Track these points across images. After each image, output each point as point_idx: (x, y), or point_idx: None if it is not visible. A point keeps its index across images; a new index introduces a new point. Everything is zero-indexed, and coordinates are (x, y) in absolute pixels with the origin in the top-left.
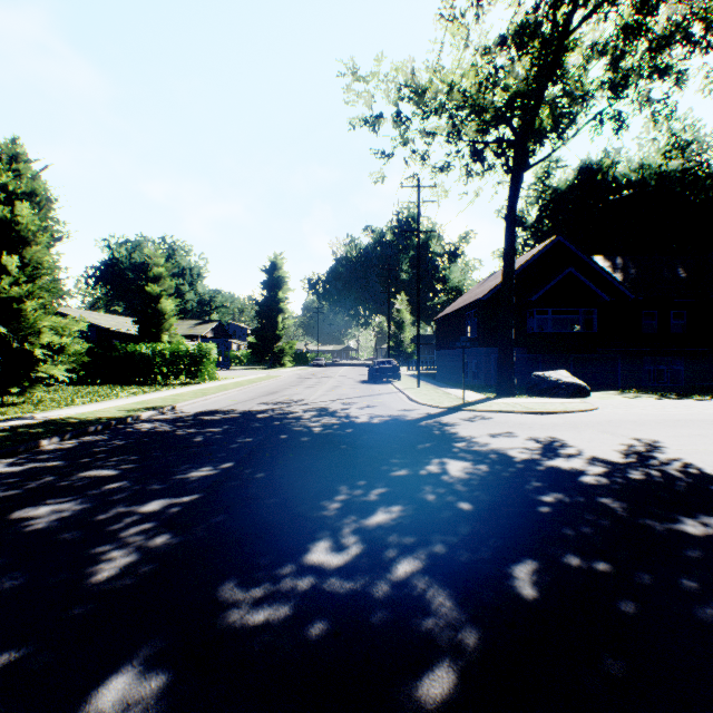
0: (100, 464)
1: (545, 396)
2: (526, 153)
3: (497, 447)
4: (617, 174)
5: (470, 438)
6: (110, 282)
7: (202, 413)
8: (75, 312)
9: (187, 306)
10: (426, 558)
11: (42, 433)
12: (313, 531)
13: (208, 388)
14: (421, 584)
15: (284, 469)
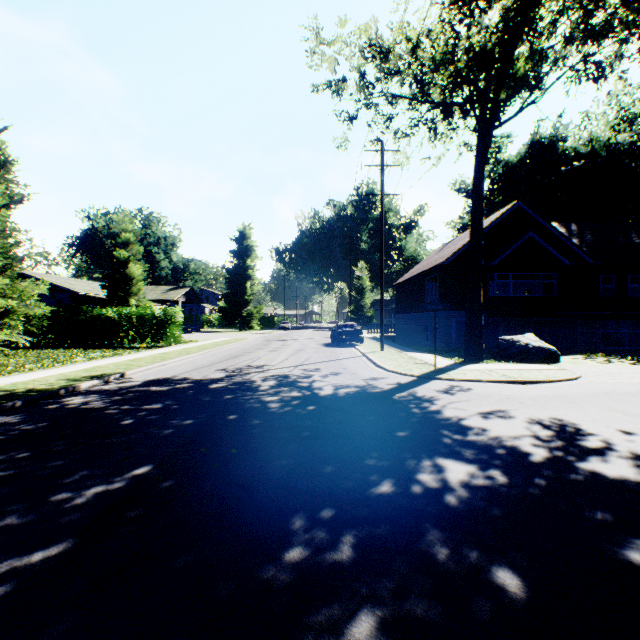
0: None
1: (514, 360)
2: (498, 106)
3: (498, 435)
4: (568, 147)
5: (459, 420)
6: (90, 250)
7: (150, 383)
8: (50, 277)
9: (162, 273)
10: None
11: None
12: None
13: (171, 352)
14: None
15: (218, 480)
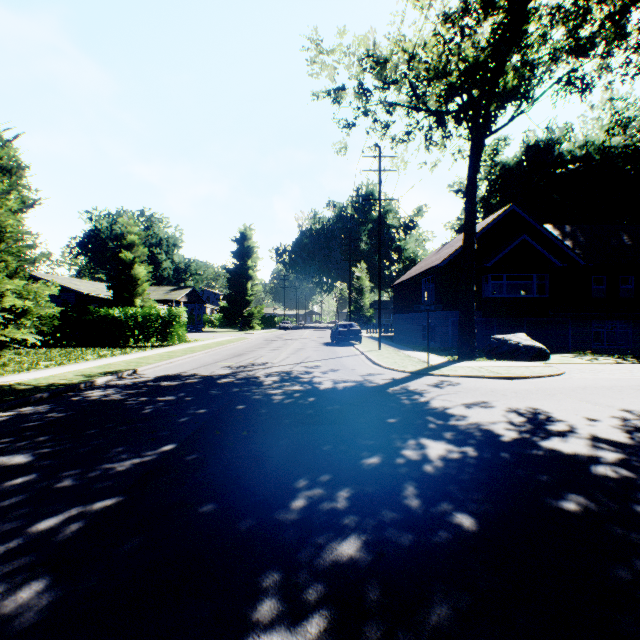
0: (19, 445)
1: (505, 358)
2: (488, 117)
3: (477, 421)
4: (563, 150)
5: (444, 409)
6: (93, 251)
7: (161, 378)
8: (56, 278)
9: (164, 274)
10: None
11: None
12: (256, 576)
13: (176, 350)
14: None
15: (233, 454)
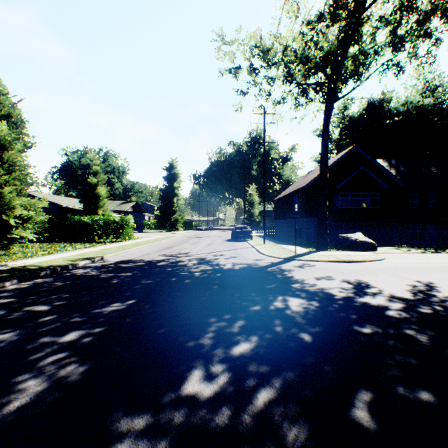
0: (41, 300)
1: (348, 250)
2: (336, 89)
3: (322, 287)
4: (391, 107)
5: (302, 280)
6: (67, 176)
7: (120, 262)
8: (43, 195)
9: (116, 192)
10: (280, 387)
11: (7, 277)
12: (190, 361)
13: (127, 244)
14: (278, 415)
15: (172, 305)
